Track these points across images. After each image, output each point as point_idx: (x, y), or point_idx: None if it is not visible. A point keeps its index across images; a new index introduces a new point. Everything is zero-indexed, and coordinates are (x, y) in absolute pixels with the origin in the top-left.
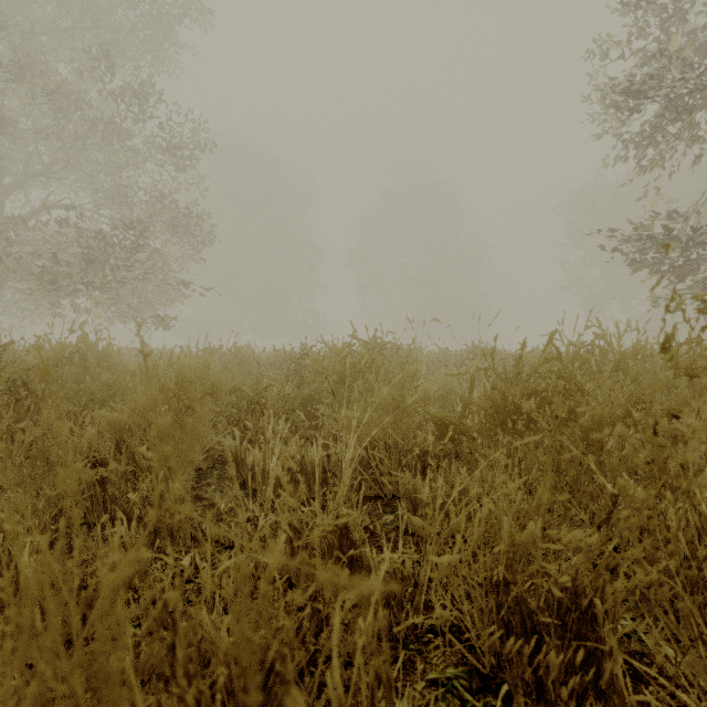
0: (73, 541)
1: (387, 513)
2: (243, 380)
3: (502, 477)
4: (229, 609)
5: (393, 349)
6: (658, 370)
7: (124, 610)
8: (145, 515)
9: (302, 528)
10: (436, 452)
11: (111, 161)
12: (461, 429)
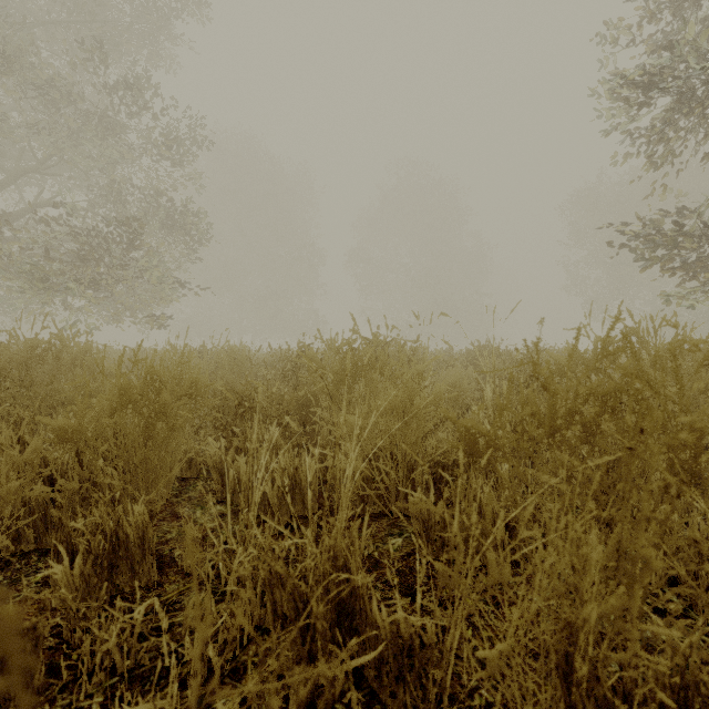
0: (15, 575)
1: (394, 535)
2: (234, 380)
3: (568, 516)
4: (188, 685)
5: (399, 345)
6: (702, 369)
7: (52, 682)
8: (95, 547)
9: (287, 574)
10: (450, 462)
11: (104, 156)
12: (495, 442)
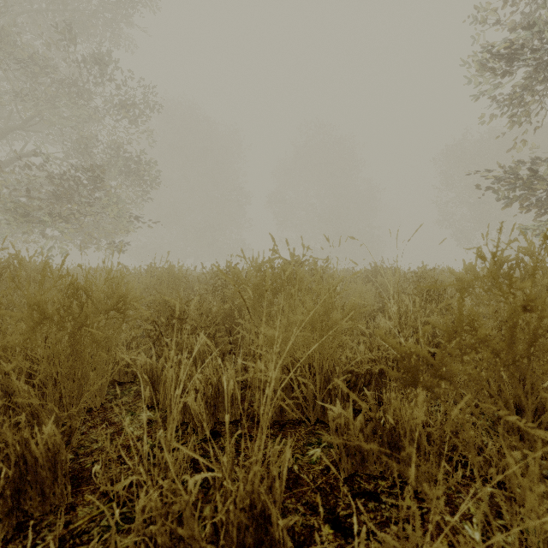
0: None
1: (312, 445)
2: (171, 295)
3: None
4: None
5: (314, 263)
6: None
7: None
8: None
9: (191, 537)
10: (363, 372)
11: (75, 116)
12: (443, 370)
